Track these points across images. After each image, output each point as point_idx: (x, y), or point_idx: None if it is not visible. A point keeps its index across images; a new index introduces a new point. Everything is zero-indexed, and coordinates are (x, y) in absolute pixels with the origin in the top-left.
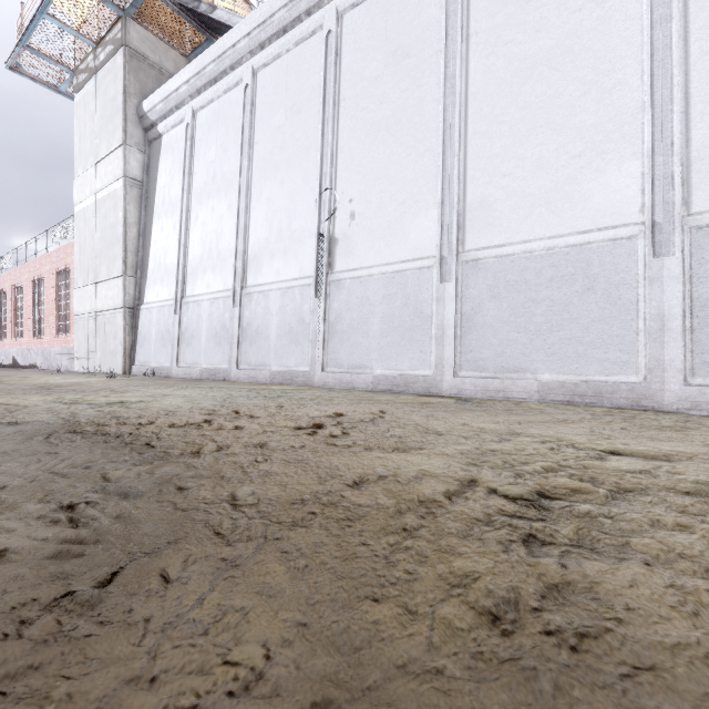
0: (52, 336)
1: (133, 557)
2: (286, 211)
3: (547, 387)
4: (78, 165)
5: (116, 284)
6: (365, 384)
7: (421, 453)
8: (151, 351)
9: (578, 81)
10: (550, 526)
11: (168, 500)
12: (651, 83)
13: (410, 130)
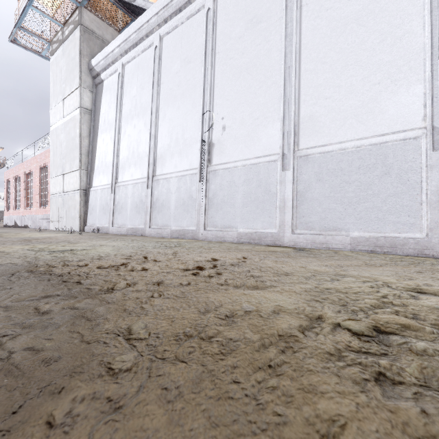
0: (37, 207)
1: (29, 396)
2: (181, 126)
3: (357, 240)
4: (52, 101)
5: (75, 174)
6: (232, 238)
7: (275, 291)
8: (96, 217)
9: (378, 32)
10: (395, 364)
11: (78, 332)
12: (431, 31)
13: (262, 70)
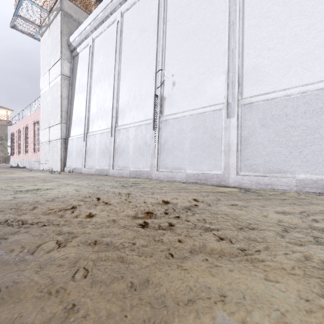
0: (32, 153)
1: None
2: (138, 84)
3: (303, 183)
4: (42, 71)
5: (57, 127)
6: (181, 179)
7: (253, 266)
8: (73, 160)
9: None
10: None
11: None
12: None
13: (207, 31)
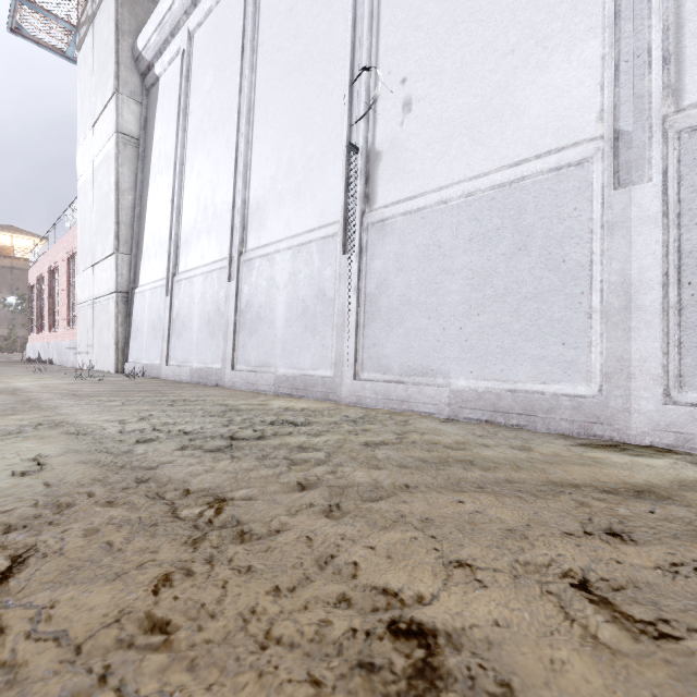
0: (64, 328)
1: None
2: (299, 128)
3: None
4: (80, 133)
5: (109, 263)
6: (433, 406)
7: None
8: (143, 345)
9: None
10: None
11: None
12: None
13: None
